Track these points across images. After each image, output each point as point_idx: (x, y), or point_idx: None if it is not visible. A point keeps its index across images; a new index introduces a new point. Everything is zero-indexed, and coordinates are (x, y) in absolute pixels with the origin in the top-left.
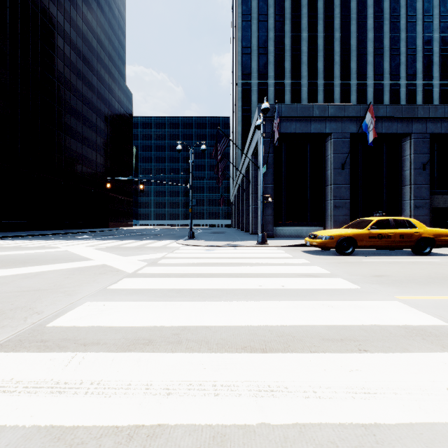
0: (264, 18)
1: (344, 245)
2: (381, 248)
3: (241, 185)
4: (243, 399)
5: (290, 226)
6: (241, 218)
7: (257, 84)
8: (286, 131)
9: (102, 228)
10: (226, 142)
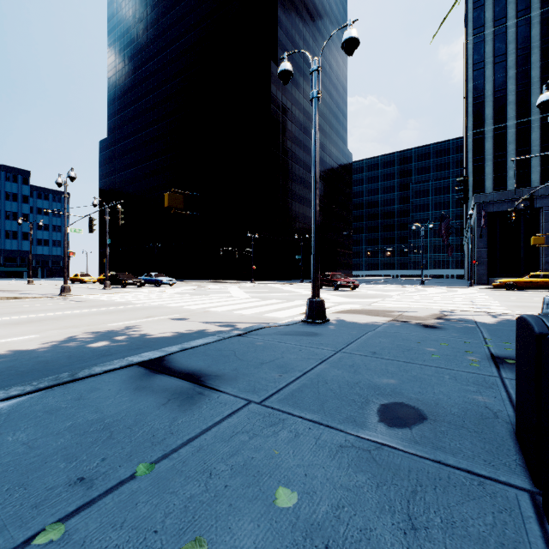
0: (501, 59)
1: (509, 286)
2: (533, 288)
3: None
4: (440, 293)
5: (503, 277)
6: None
7: (492, 130)
8: (498, 210)
9: None
10: (448, 221)
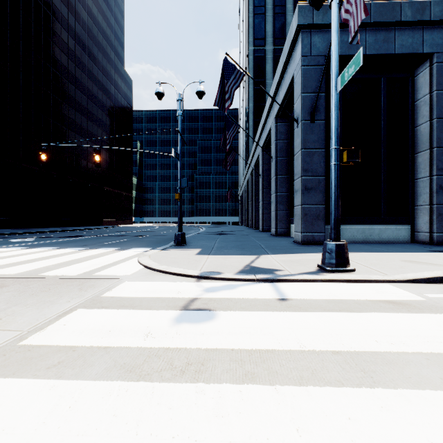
0: None
1: None
2: None
3: (254, 172)
4: None
5: (350, 223)
6: (255, 213)
7: (272, 50)
8: (349, 51)
9: (94, 226)
10: (239, 78)
